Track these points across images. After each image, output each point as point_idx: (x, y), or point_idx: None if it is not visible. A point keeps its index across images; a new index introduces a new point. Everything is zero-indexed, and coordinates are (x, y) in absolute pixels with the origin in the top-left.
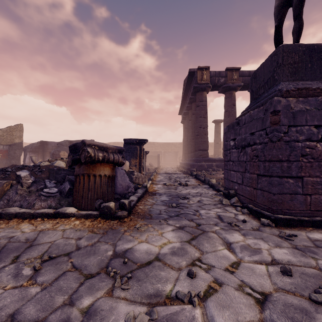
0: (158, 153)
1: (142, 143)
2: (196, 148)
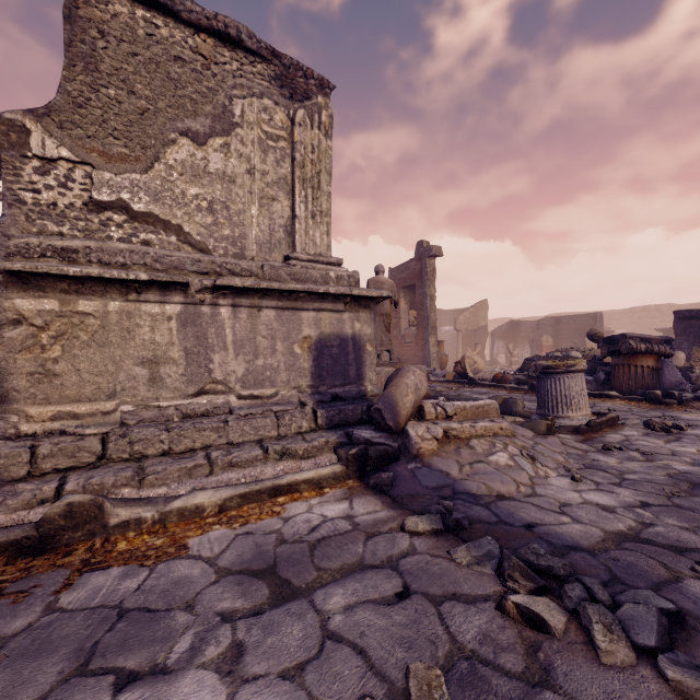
0: None
1: None
2: None
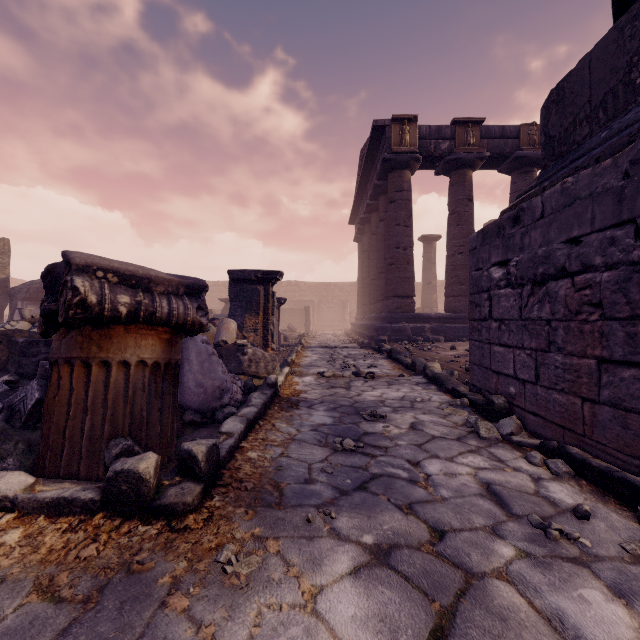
0: (306, 304)
1: (271, 280)
2: (389, 293)
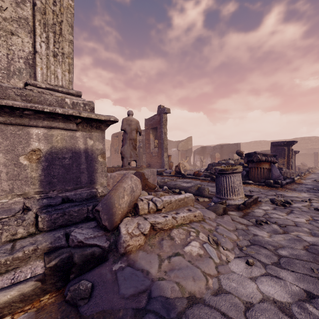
0: (316, 150)
1: (290, 144)
2: None
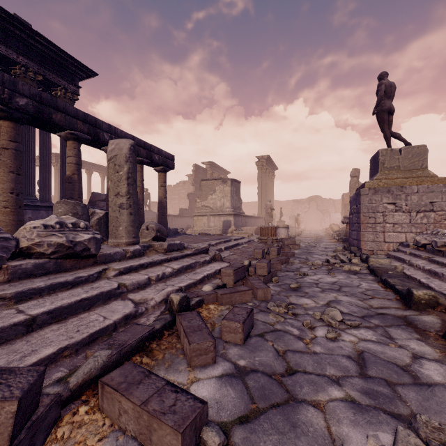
0: None
1: None
2: None
